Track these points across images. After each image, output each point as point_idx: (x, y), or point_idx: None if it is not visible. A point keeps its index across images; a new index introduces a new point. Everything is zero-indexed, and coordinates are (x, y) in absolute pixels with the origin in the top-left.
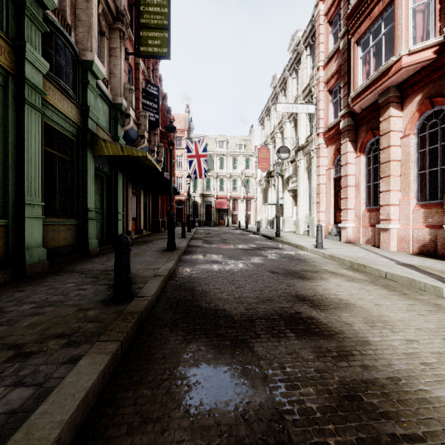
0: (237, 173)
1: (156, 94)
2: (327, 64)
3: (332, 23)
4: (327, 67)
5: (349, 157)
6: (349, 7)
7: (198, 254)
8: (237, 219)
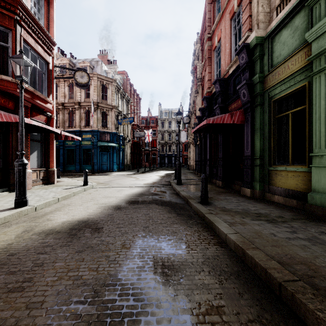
0: None
1: None
2: None
3: None
4: None
5: None
6: None
7: None
8: None
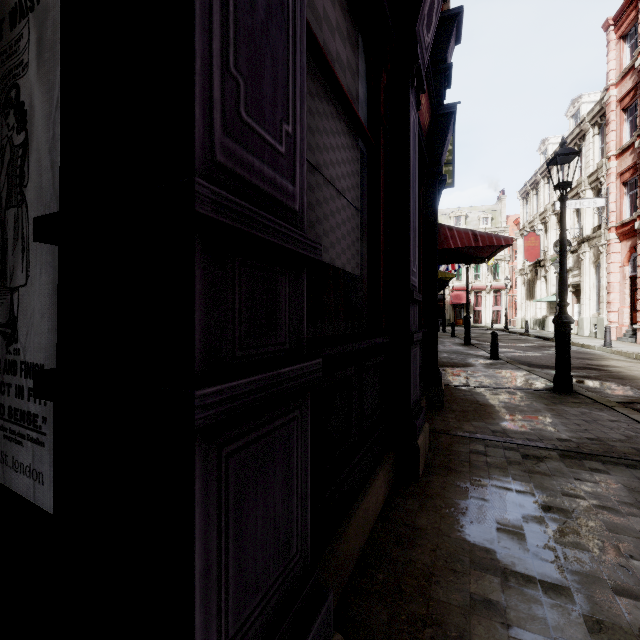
0: None
1: None
2: (620, 154)
3: (626, 111)
4: (620, 158)
5: None
6: None
7: None
8: (480, 317)
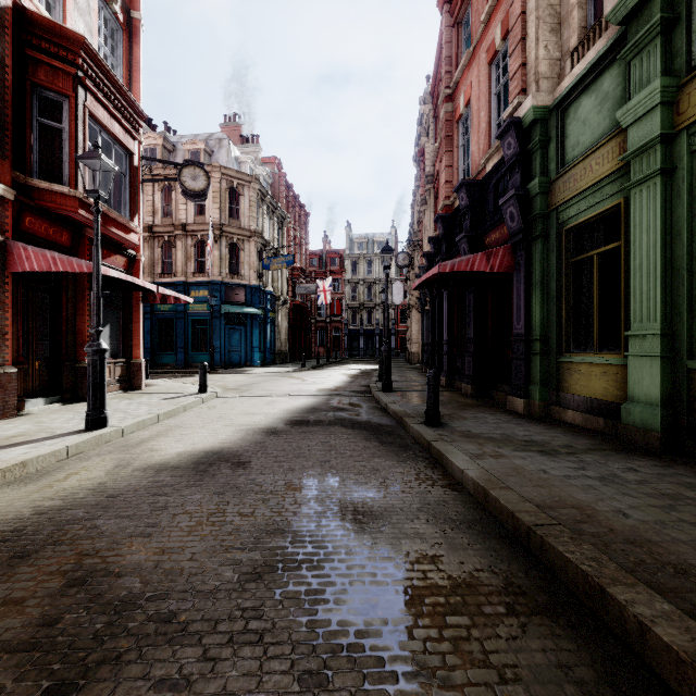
0: None
1: None
2: None
3: None
4: None
5: None
6: None
7: (513, 654)
8: None
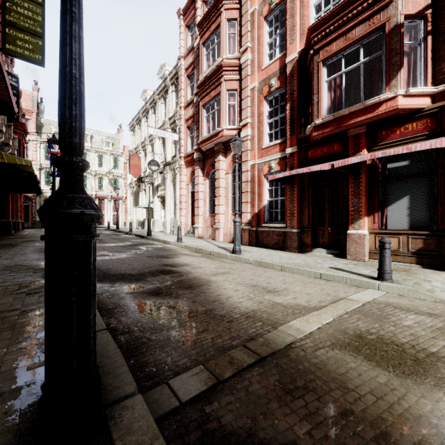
0: (104, 171)
1: (15, 86)
2: (186, 107)
3: (190, 78)
4: (186, 109)
5: (200, 179)
6: (199, 80)
7: None
8: (104, 219)
